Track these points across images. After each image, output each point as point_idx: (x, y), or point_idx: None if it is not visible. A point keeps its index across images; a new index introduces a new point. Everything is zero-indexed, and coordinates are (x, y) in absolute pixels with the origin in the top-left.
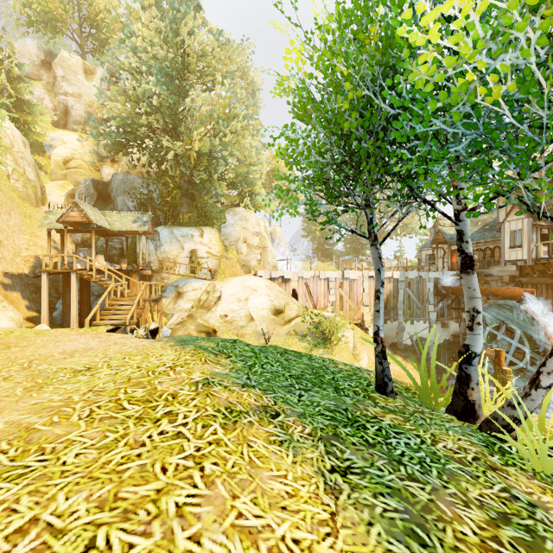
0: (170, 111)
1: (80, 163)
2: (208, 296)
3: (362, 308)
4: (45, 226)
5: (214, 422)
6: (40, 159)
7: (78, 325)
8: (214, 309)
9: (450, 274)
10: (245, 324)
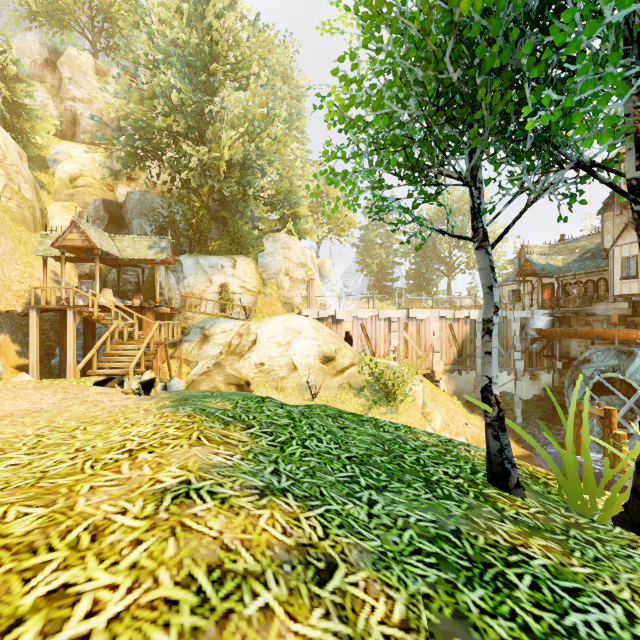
0: (195, 113)
1: (90, 181)
2: (241, 340)
3: (431, 355)
4: (40, 253)
5: (163, 633)
6: (41, 176)
7: (81, 375)
8: (248, 356)
9: (541, 313)
10: (287, 374)
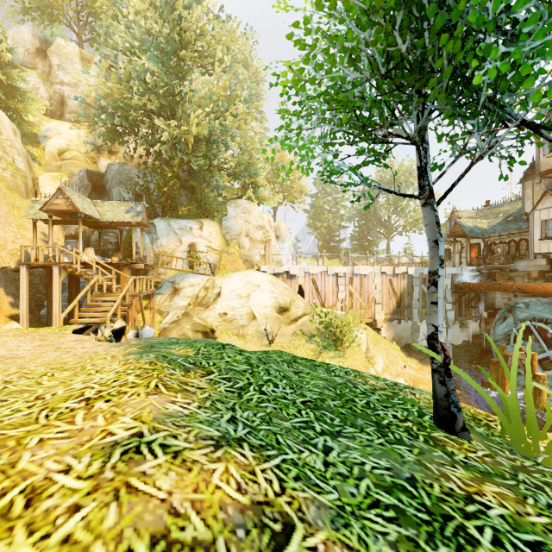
0: (167, 95)
1: (76, 154)
2: (207, 293)
3: (374, 306)
4: (30, 217)
5: None
6: (33, 150)
7: (66, 323)
8: (213, 307)
9: (469, 269)
10: (247, 323)
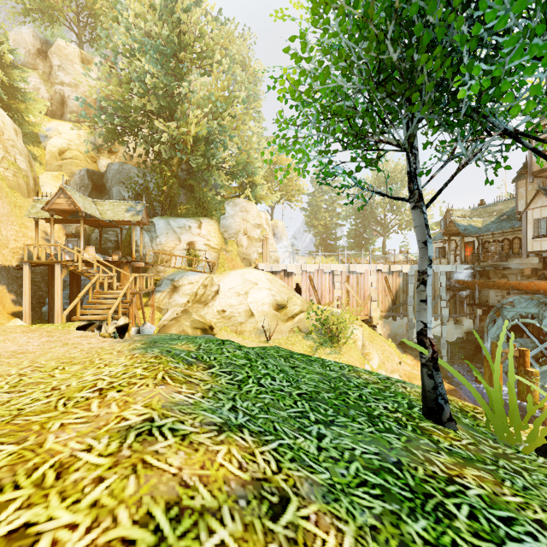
0: (166, 95)
1: (76, 154)
2: (205, 290)
3: (369, 303)
4: (32, 215)
5: None
6: (34, 149)
7: (67, 320)
8: (211, 304)
9: (464, 267)
10: (245, 320)
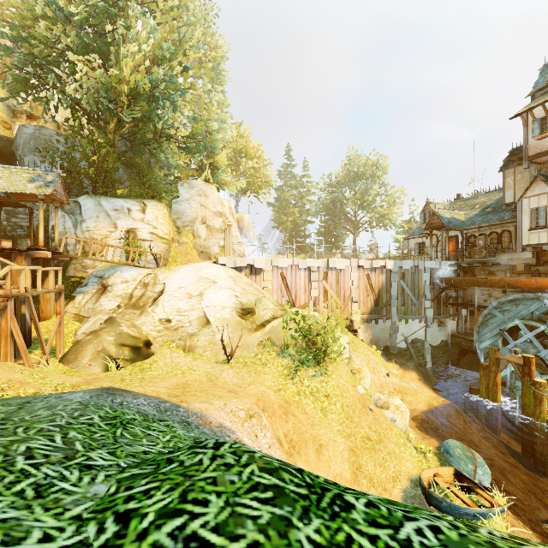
0: (95, 34)
1: None
2: (145, 291)
3: (350, 304)
4: None
5: None
6: None
7: None
8: (151, 310)
9: (448, 264)
10: (197, 331)
